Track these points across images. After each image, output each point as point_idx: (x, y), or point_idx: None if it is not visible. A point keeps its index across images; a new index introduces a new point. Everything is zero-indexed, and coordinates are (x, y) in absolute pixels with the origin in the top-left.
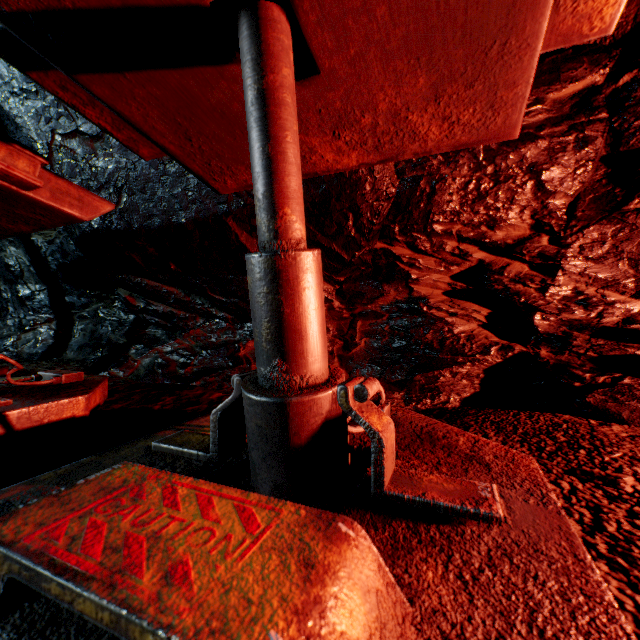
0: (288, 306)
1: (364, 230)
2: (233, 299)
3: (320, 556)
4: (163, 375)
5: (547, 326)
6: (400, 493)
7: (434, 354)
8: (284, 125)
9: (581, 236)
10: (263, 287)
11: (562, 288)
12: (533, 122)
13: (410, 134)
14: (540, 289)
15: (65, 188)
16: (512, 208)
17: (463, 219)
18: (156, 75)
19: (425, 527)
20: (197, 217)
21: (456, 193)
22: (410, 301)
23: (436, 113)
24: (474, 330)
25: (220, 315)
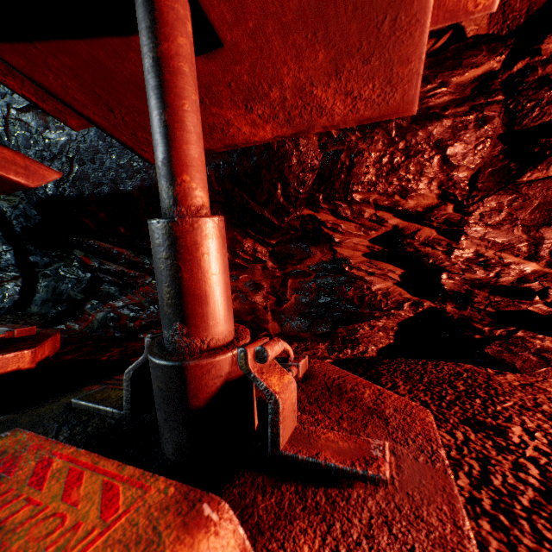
0: (187, 271)
1: (292, 198)
2: None
3: (167, 551)
4: (114, 328)
5: (452, 284)
6: (295, 453)
7: (354, 309)
8: (181, 94)
9: (481, 205)
10: (162, 253)
11: (465, 251)
12: (439, 103)
13: (317, 108)
14: (446, 252)
15: (11, 157)
16: (421, 180)
17: (379, 189)
18: (65, 45)
19: (313, 491)
20: (142, 185)
21: (372, 166)
22: (334, 262)
23: (339, 88)
24: (390, 288)
25: None
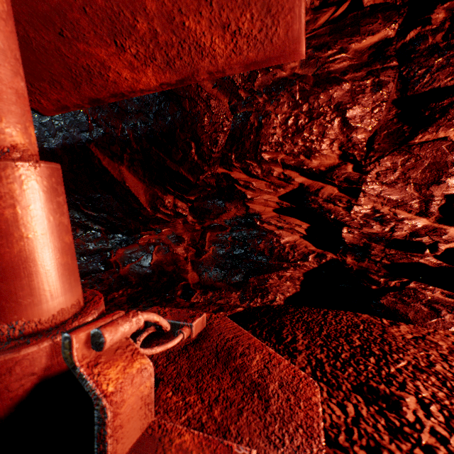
0: None
1: (205, 157)
2: (102, 214)
3: None
4: None
5: (352, 238)
6: None
7: (265, 260)
8: None
9: (378, 165)
10: None
11: (363, 207)
12: (339, 68)
13: (196, 47)
14: (346, 208)
15: None
16: (324, 141)
17: (286, 149)
18: None
19: None
20: (65, 143)
21: (279, 127)
22: (247, 217)
23: (213, 18)
24: (297, 240)
25: (94, 227)
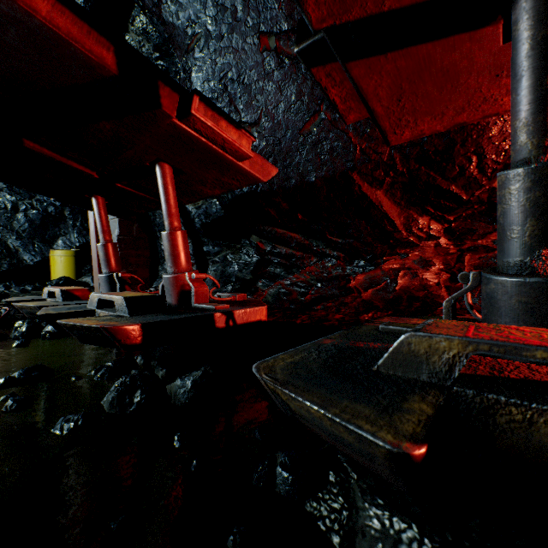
0: None
1: (487, 170)
2: (348, 240)
3: None
4: (288, 301)
5: None
6: None
7: None
8: None
9: None
10: (533, 192)
11: None
12: None
13: None
14: None
15: (255, 159)
16: None
17: None
18: (412, 50)
19: None
20: (326, 175)
21: None
22: None
23: None
24: None
25: (333, 254)
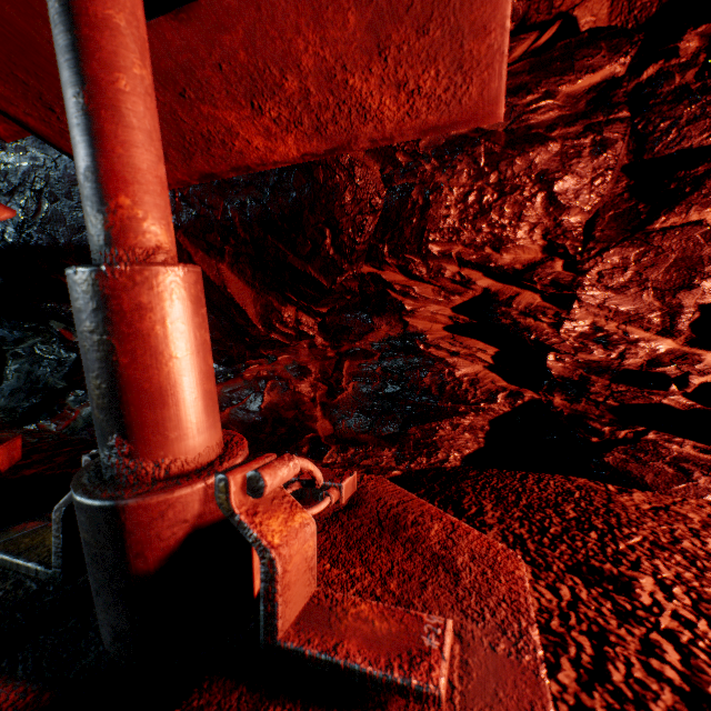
0: (125, 353)
1: (345, 250)
2: None
3: None
4: None
5: (562, 369)
6: (300, 646)
7: (432, 402)
8: (111, 62)
9: (600, 261)
10: (85, 322)
11: (579, 323)
12: (543, 120)
13: (358, 109)
14: (554, 324)
15: None
16: (520, 226)
17: (464, 238)
18: None
19: None
20: None
21: (454, 206)
22: (405, 337)
23: (386, 75)
24: (479, 373)
25: None
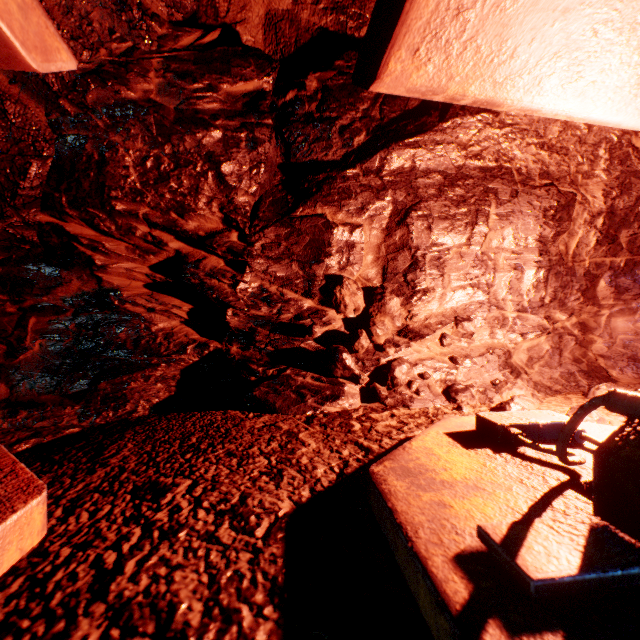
0: None
1: (4, 192)
2: None
3: None
4: None
5: (238, 322)
6: None
7: (126, 356)
8: None
9: (263, 236)
10: None
11: (251, 285)
12: (209, 109)
13: None
14: (233, 285)
15: None
16: (200, 197)
17: (149, 201)
18: None
19: None
20: None
21: (134, 168)
22: (100, 293)
23: None
24: (176, 327)
25: None
